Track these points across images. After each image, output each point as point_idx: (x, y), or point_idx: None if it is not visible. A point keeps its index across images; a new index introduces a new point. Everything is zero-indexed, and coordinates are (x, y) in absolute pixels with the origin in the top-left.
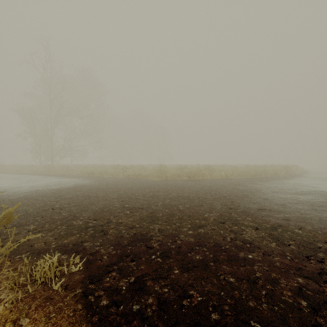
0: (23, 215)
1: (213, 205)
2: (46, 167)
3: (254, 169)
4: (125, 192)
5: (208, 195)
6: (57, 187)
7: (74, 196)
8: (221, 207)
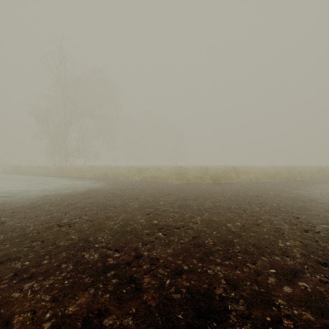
0: (18, 237)
1: (274, 223)
2: (60, 169)
3: (286, 171)
4: (147, 200)
5: (254, 206)
6: (68, 191)
7: (87, 205)
8: (289, 227)
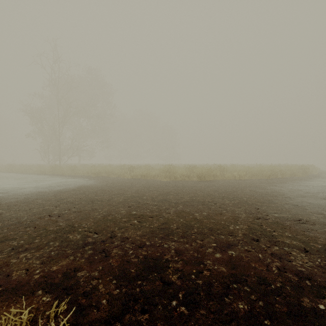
0: (14, 225)
1: (235, 213)
2: (53, 167)
3: (268, 170)
4: (132, 195)
5: (226, 199)
6: (61, 188)
7: (76, 200)
8: (246, 216)
